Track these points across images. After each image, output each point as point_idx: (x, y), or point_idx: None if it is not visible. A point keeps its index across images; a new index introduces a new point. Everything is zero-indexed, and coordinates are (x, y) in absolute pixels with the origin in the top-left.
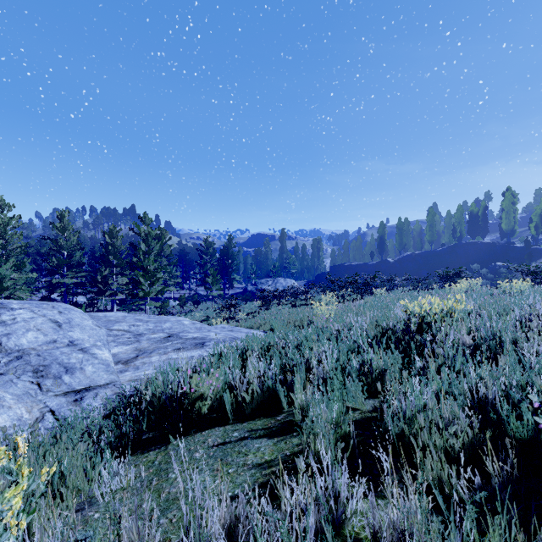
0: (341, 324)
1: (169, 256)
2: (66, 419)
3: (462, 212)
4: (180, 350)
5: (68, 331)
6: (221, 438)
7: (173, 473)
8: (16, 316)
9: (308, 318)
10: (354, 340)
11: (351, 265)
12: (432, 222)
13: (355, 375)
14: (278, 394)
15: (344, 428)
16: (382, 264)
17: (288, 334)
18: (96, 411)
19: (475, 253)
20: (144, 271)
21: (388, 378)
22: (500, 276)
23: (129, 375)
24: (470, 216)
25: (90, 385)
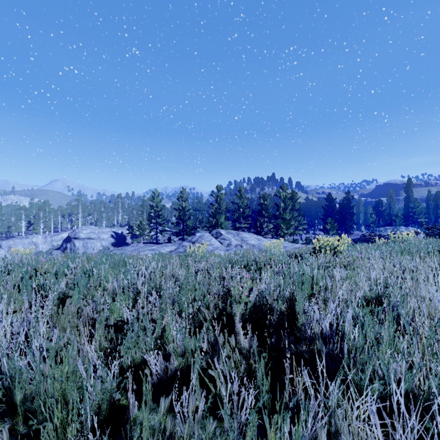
0: None
1: (298, 210)
2: None
3: None
4: None
5: (262, 242)
6: None
7: None
8: (246, 236)
9: None
10: None
11: None
12: None
13: None
14: None
15: None
16: None
17: None
18: None
19: None
20: (283, 220)
21: None
22: None
23: None
24: None
25: None
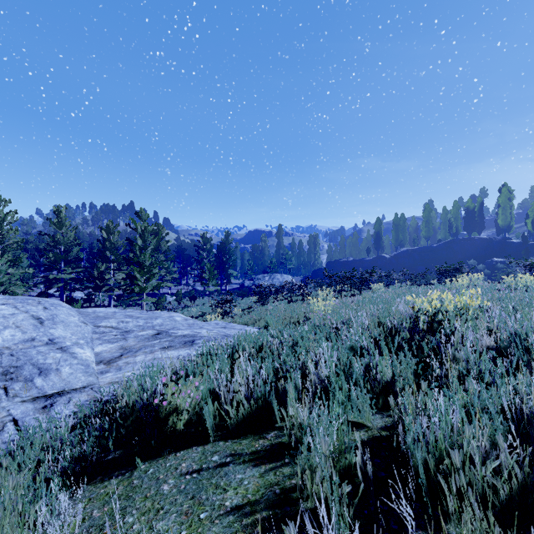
0: (340, 321)
1: (166, 251)
2: (29, 430)
3: (458, 208)
4: (168, 348)
5: (49, 328)
6: (197, 463)
7: (130, 516)
8: None
9: (305, 314)
10: (354, 340)
11: (347, 261)
12: (428, 218)
13: (359, 385)
14: (268, 405)
15: (348, 456)
16: (378, 260)
17: (283, 332)
18: (66, 419)
19: (471, 249)
20: (140, 266)
21: (397, 386)
22: (496, 272)
23: (109, 377)
24: (466, 212)
25: (64, 389)
